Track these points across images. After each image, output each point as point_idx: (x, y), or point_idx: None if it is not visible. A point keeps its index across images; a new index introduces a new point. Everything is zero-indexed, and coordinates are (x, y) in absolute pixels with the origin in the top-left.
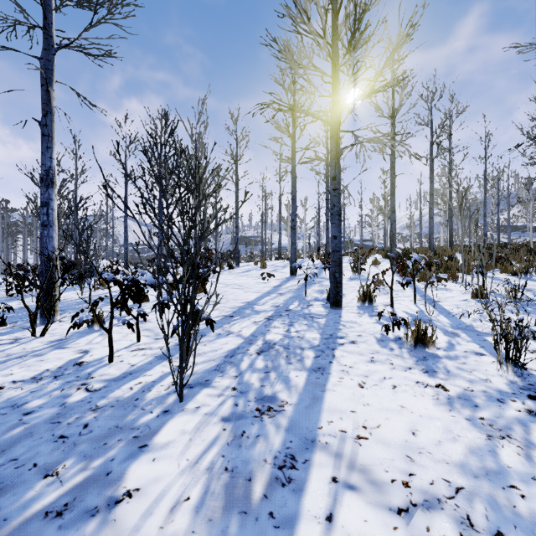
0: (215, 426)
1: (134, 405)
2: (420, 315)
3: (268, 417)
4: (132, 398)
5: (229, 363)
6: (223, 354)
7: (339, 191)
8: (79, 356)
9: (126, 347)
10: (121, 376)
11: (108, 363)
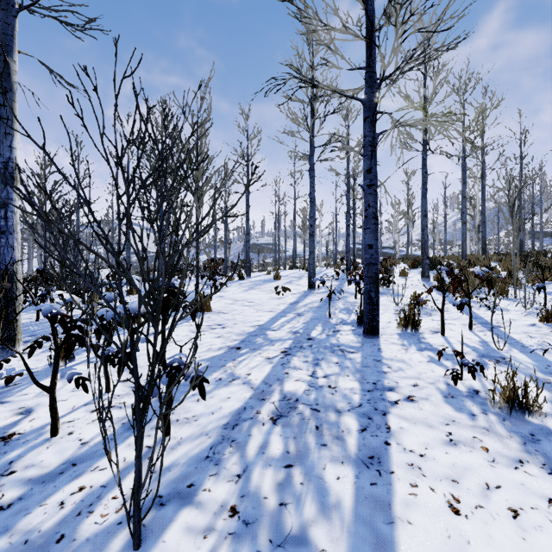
0: None
1: None
2: (486, 349)
3: None
4: (54, 534)
5: (230, 441)
6: (221, 421)
7: (376, 187)
8: (14, 420)
9: (86, 404)
10: (57, 470)
11: (48, 438)
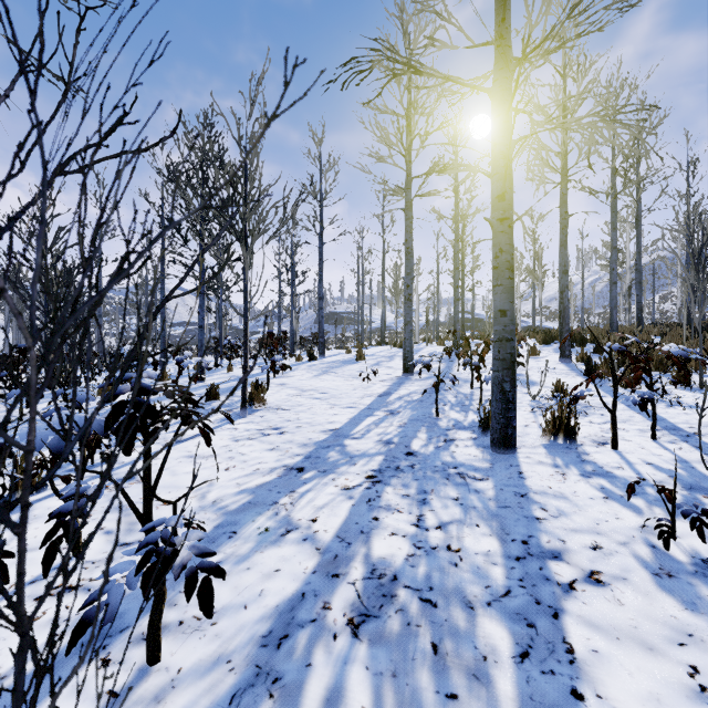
0: None
1: None
2: (692, 474)
3: None
4: None
5: (270, 681)
6: (258, 628)
7: (511, 222)
8: None
9: (33, 581)
10: None
11: None
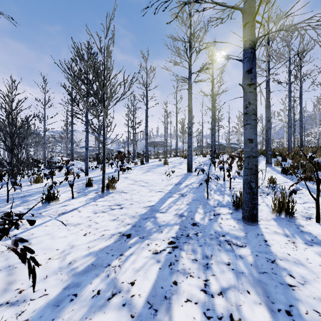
0: None
1: None
2: None
3: None
4: None
5: None
6: None
7: (256, 86)
8: None
9: None
10: None
11: None
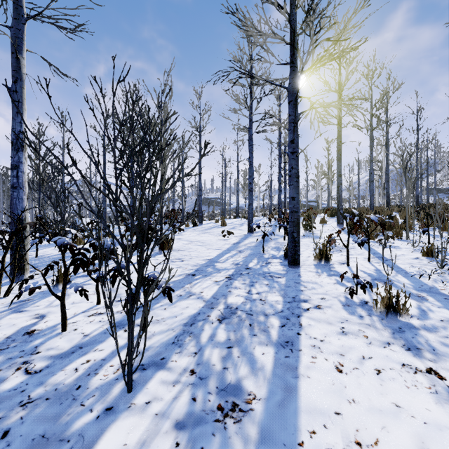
0: (166, 438)
1: (73, 398)
2: (378, 274)
3: (233, 422)
4: (74, 385)
5: (189, 333)
6: (182, 321)
7: (297, 154)
8: (33, 322)
9: (84, 312)
10: (70, 351)
11: (60, 333)
